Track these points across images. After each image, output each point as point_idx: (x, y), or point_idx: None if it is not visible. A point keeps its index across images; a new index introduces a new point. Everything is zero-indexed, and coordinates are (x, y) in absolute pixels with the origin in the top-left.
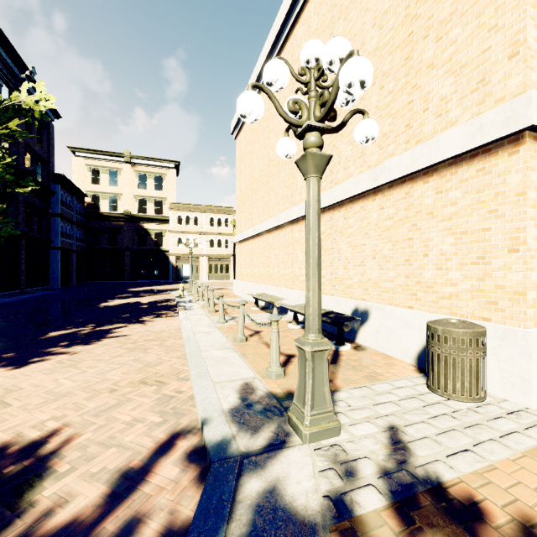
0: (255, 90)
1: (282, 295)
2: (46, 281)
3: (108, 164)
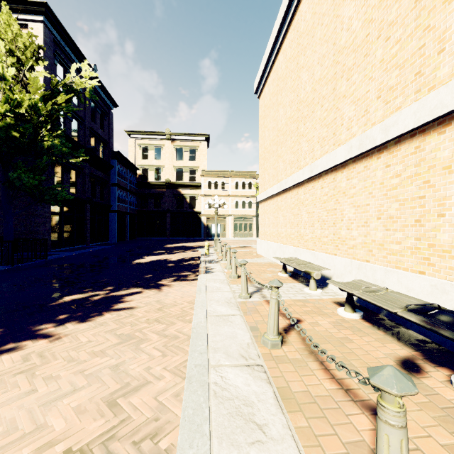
0: (281, 32)
1: (318, 262)
2: (107, 237)
3: (154, 142)
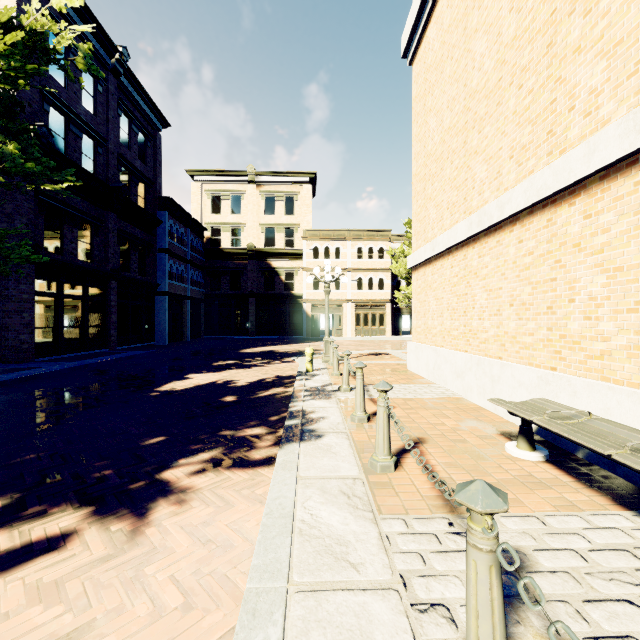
0: None
1: None
2: (151, 336)
3: (230, 187)
